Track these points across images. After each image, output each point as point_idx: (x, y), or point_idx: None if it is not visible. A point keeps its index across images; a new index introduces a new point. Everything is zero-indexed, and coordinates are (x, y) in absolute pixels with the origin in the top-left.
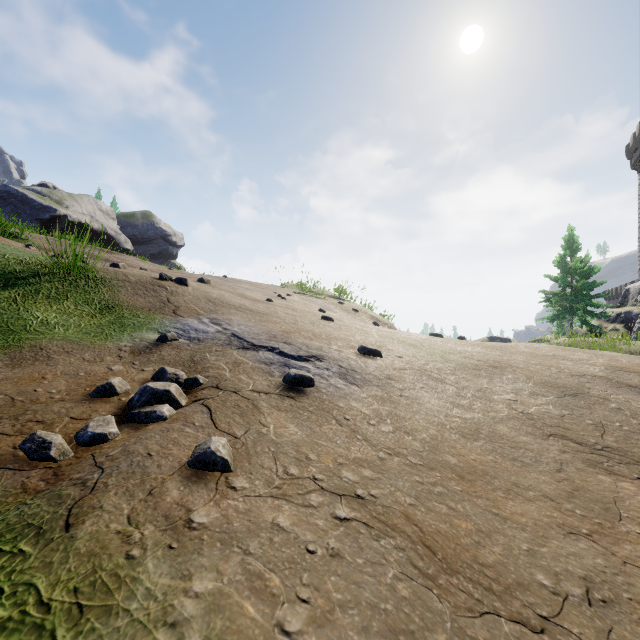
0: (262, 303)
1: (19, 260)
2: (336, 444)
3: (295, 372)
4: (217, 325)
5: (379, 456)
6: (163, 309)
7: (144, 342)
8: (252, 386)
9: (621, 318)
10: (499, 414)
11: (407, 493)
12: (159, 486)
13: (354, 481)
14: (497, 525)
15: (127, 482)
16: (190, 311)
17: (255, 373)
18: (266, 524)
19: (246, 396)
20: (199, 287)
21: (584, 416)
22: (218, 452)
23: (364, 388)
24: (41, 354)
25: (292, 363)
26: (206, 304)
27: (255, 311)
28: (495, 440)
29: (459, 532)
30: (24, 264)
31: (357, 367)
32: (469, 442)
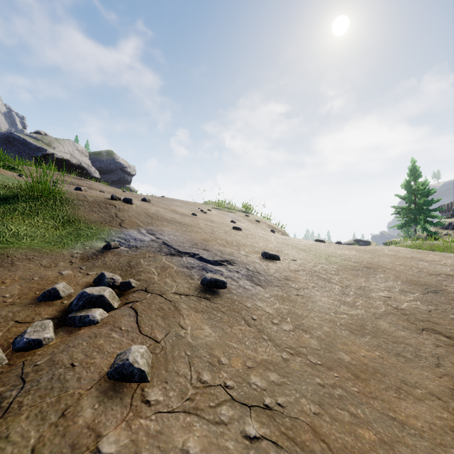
0: (188, 217)
1: (4, 185)
2: (245, 345)
3: (211, 276)
4: (152, 235)
5: (283, 357)
6: (112, 222)
7: (92, 249)
8: (175, 289)
9: (452, 226)
10: (378, 310)
11: (311, 399)
12: (74, 404)
13: (262, 388)
14: (397, 432)
15: (43, 401)
16: (132, 224)
17: (178, 276)
18: (175, 452)
19: (169, 298)
20: (141, 205)
21: (447, 311)
22: (136, 363)
23: (267, 288)
24: (6, 261)
25: (209, 267)
26: (145, 218)
27: (182, 223)
28: (378, 335)
29: (364, 445)
30: (7, 188)
31: (261, 270)
32: (357, 338)
